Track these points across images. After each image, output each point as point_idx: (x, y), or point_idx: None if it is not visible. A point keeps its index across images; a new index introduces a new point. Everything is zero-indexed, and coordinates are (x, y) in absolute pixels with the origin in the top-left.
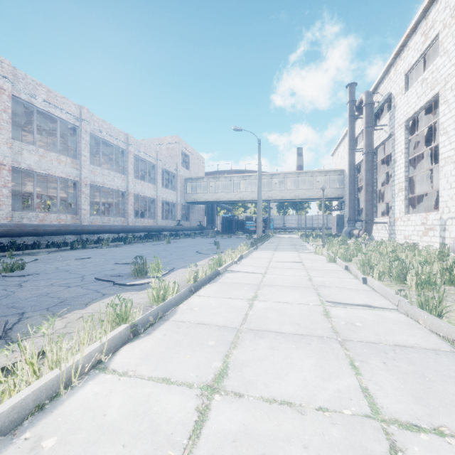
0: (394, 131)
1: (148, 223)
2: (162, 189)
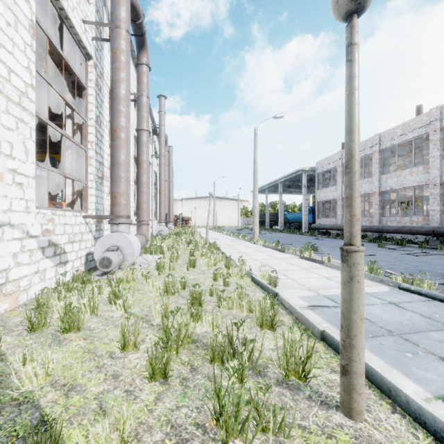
0: None
1: None
2: None
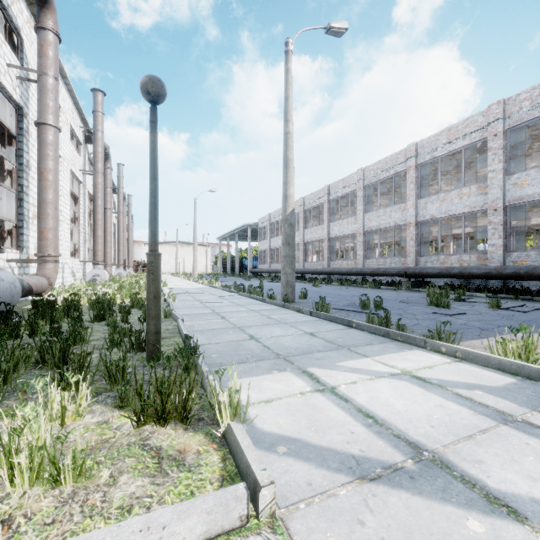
0: (28, 115)
1: (462, 262)
2: (522, 176)
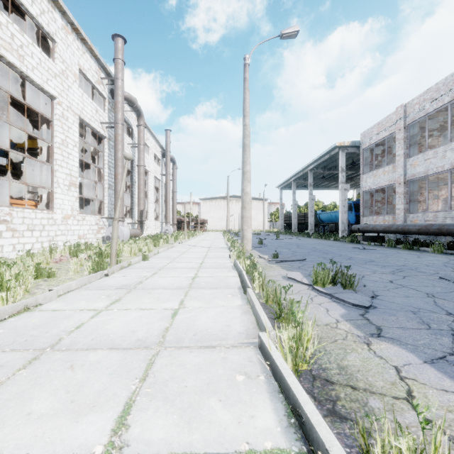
0: None
1: None
2: None
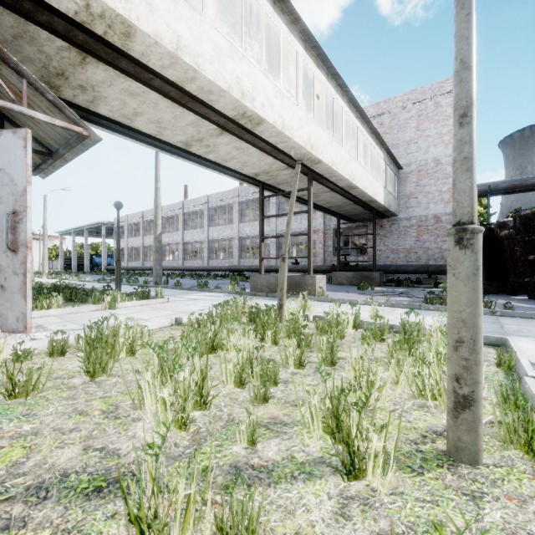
0: None
1: None
2: (283, 219)
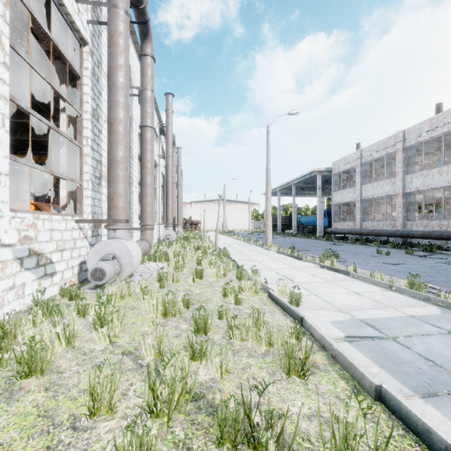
0: None
1: None
2: None
